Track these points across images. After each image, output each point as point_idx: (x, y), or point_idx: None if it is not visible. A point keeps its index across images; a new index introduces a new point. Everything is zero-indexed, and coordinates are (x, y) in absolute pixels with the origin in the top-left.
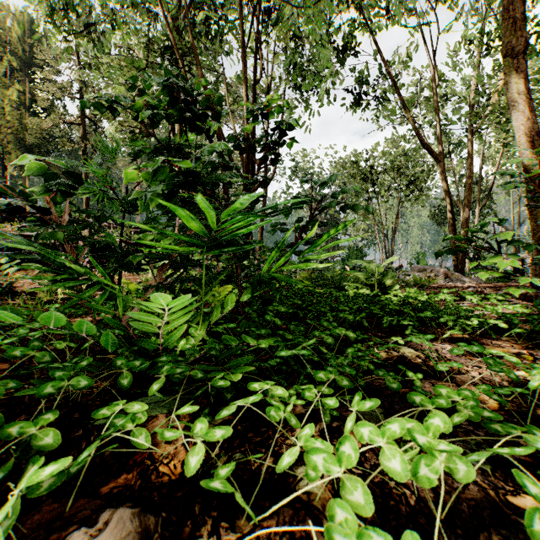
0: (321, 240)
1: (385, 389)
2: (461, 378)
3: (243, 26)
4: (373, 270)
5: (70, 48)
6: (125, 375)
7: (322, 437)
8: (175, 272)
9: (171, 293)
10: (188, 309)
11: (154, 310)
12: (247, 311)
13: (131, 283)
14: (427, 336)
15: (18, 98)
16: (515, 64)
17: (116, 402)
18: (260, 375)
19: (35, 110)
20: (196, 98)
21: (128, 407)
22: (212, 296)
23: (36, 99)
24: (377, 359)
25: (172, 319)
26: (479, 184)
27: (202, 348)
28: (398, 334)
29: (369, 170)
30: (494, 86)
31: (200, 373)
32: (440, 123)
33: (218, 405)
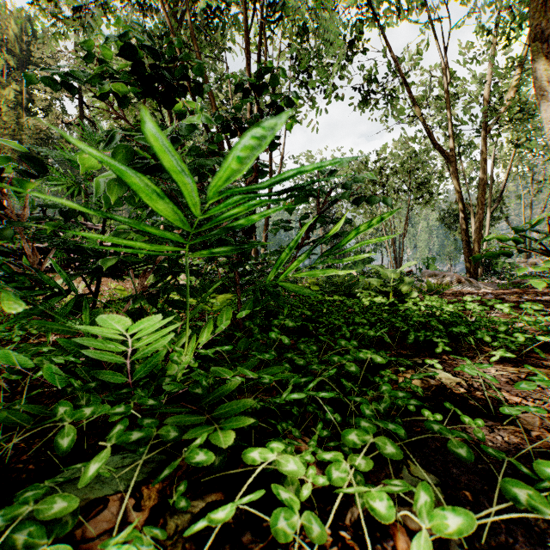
0: (345, 237)
1: (430, 438)
2: (525, 419)
3: (245, 8)
4: (387, 276)
5: (58, 35)
6: (66, 430)
7: (358, 541)
8: (161, 279)
9: (153, 305)
10: (164, 331)
11: (111, 335)
12: (248, 326)
13: (123, 289)
14: (483, 365)
15: (16, 98)
16: (544, 49)
17: (29, 492)
18: (262, 416)
19: (33, 111)
20: (185, 68)
21: (43, 508)
22: (211, 304)
23: (34, 99)
24: (409, 388)
25: (142, 345)
26: (490, 186)
27: (189, 376)
28: (426, 352)
29: (377, 172)
30: (507, 85)
31: (174, 430)
32: (451, 122)
33: (202, 471)
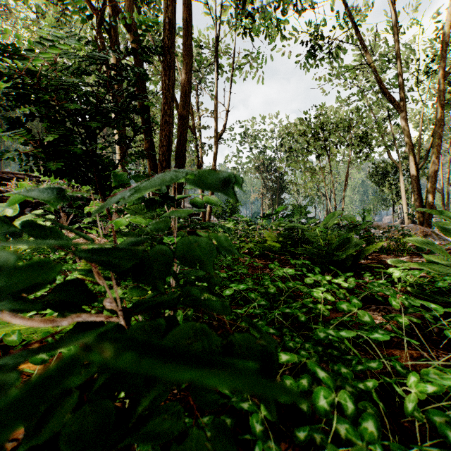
0: None
1: None
2: None
3: None
4: None
5: None
6: None
7: None
8: None
9: None
10: None
11: None
12: None
13: None
14: None
15: None
16: None
17: None
18: None
19: None
20: None
21: None
22: None
23: None
24: None
25: None
26: (419, 145)
27: None
28: None
29: (320, 126)
30: None
31: None
32: (401, 71)
33: None
